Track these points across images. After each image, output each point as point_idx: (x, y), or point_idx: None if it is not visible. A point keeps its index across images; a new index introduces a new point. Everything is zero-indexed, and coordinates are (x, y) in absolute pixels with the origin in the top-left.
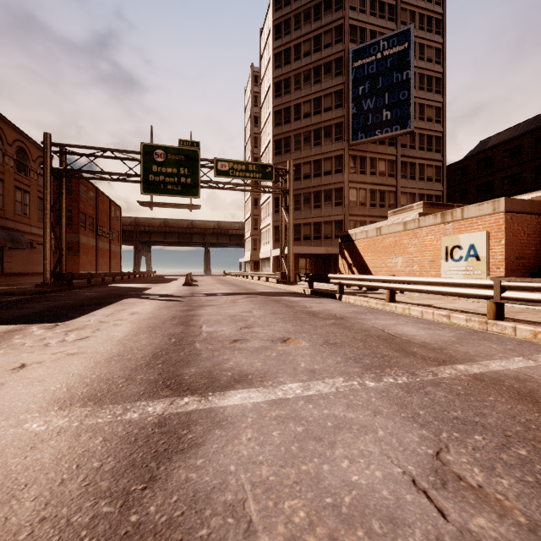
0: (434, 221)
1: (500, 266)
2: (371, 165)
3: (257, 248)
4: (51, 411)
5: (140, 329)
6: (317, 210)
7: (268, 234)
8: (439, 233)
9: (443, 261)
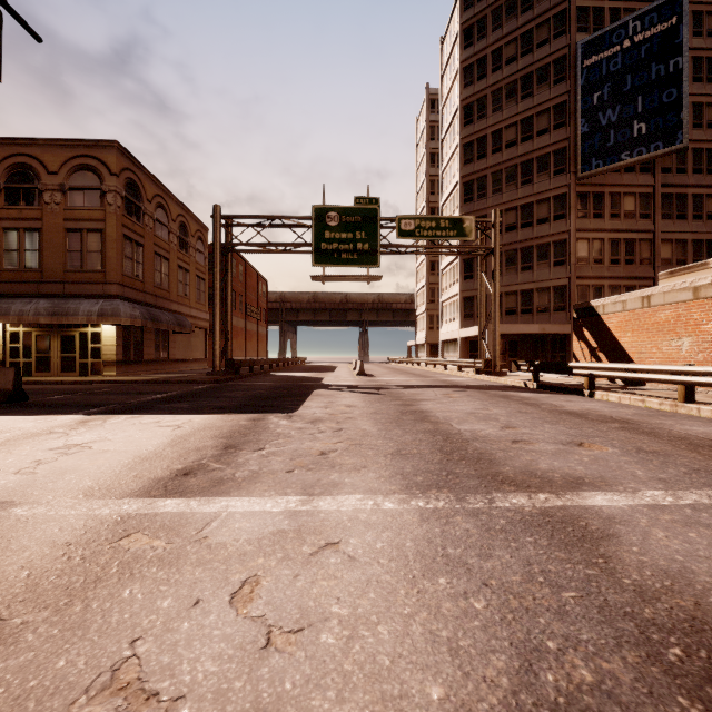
0: None
1: None
2: (611, 203)
3: (434, 326)
4: (417, 494)
5: (384, 423)
6: (526, 274)
7: (453, 308)
8: None
9: None
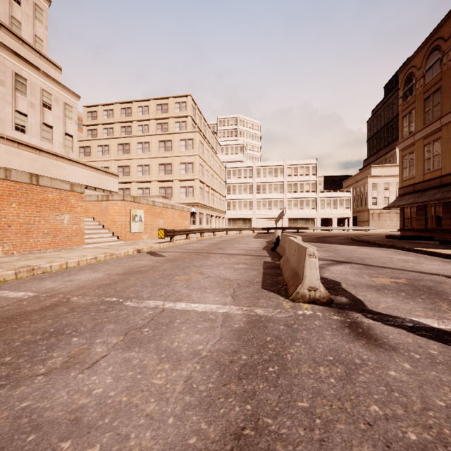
0: None
1: None
2: None
3: None
4: None
5: None
6: None
7: None
8: None
9: None
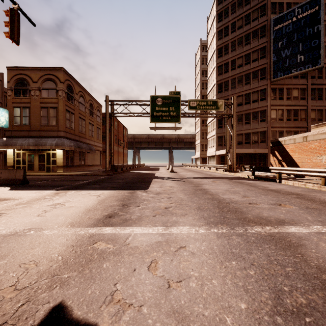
0: None
1: None
2: (287, 93)
3: (204, 149)
4: (212, 226)
5: (189, 195)
6: (247, 125)
7: (213, 141)
8: None
9: None
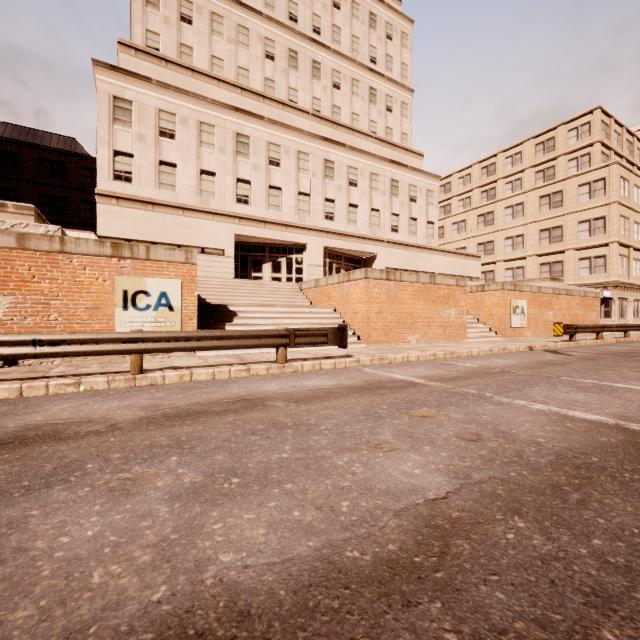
0: (98, 250)
1: (193, 318)
2: None
3: None
4: None
5: None
6: None
7: None
8: (110, 270)
9: (120, 309)
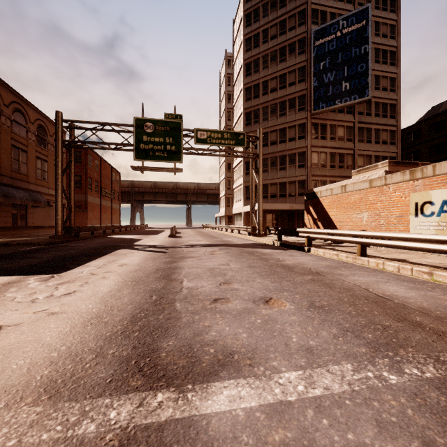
0: (402, 178)
1: None
2: (331, 131)
3: (230, 205)
4: None
5: (125, 283)
6: (282, 172)
7: (239, 193)
8: (408, 190)
9: (412, 216)
